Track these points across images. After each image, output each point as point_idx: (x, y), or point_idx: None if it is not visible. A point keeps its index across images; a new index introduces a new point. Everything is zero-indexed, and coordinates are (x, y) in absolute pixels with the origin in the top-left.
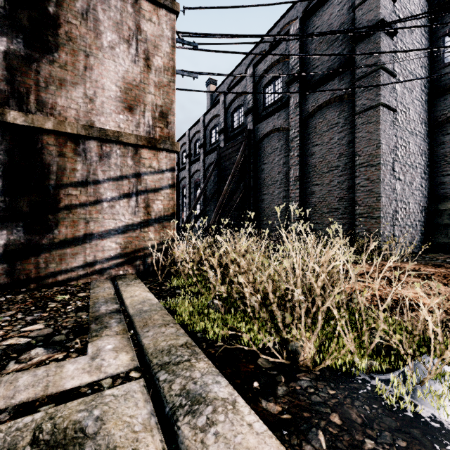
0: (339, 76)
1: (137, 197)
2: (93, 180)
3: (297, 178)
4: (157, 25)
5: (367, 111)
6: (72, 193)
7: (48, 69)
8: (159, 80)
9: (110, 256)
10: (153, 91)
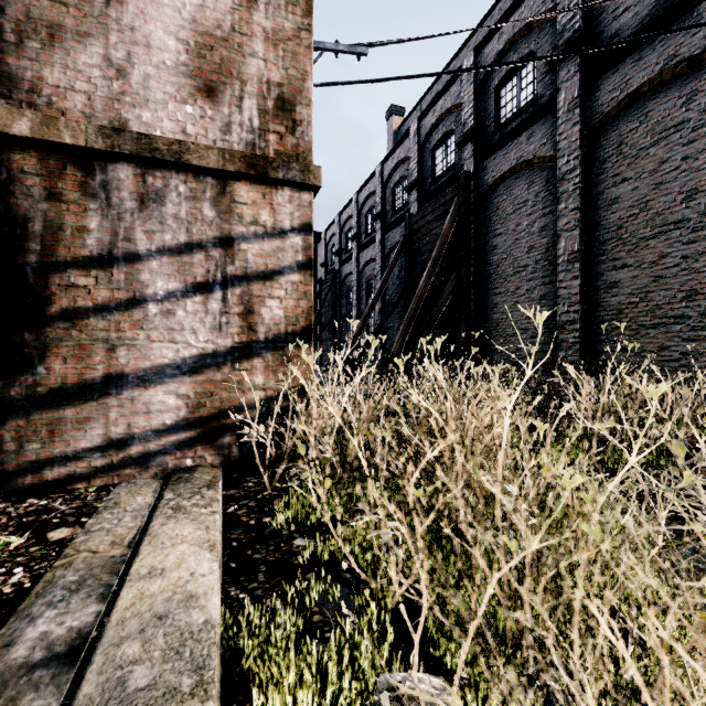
0: (689, 13)
1: (225, 291)
2: (124, 253)
3: (575, 255)
4: None
5: None
6: (78, 283)
7: (24, 2)
8: (274, 26)
9: (163, 426)
10: (262, 50)
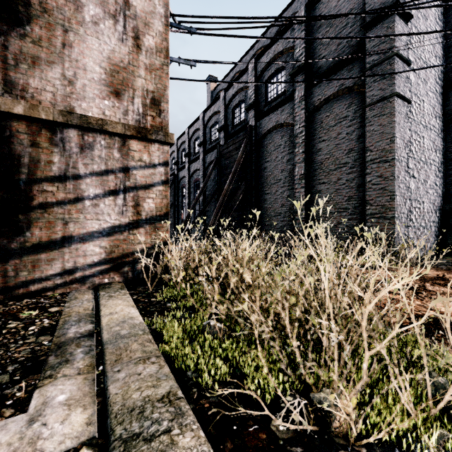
0: (348, 66)
1: (125, 194)
2: (72, 174)
3: (302, 176)
4: (148, 0)
5: (380, 102)
6: (48, 189)
7: (19, 44)
8: (150, 62)
9: (93, 262)
10: (144, 74)
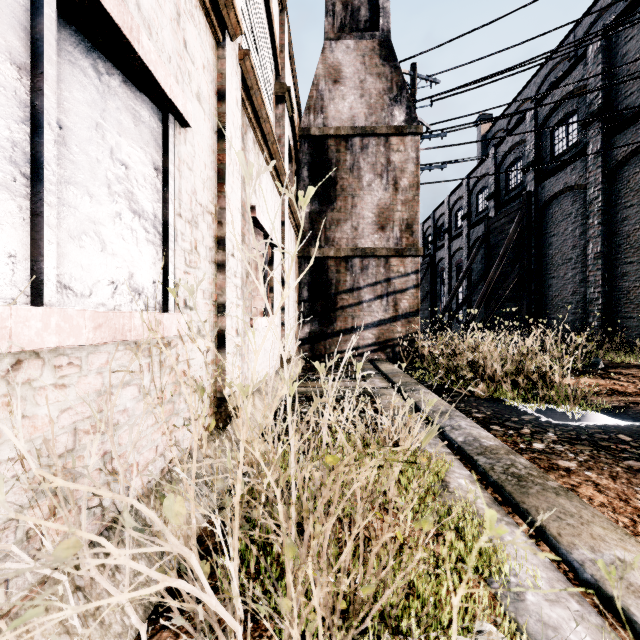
0: None
1: (387, 297)
2: (357, 287)
3: (598, 255)
4: (403, 152)
5: None
6: (344, 298)
7: (331, 215)
8: (405, 198)
9: (368, 344)
10: (400, 208)
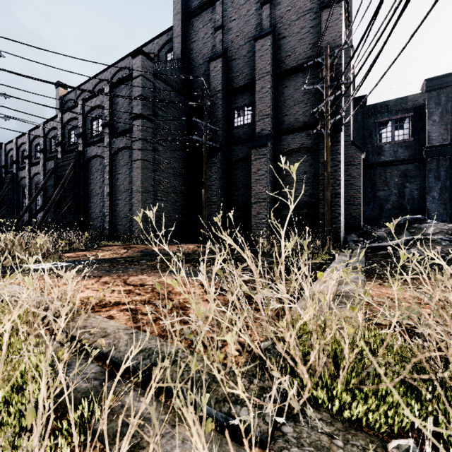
0: (129, 134)
1: None
2: None
3: (108, 193)
4: None
5: (137, 161)
6: None
7: None
8: None
9: None
10: None
